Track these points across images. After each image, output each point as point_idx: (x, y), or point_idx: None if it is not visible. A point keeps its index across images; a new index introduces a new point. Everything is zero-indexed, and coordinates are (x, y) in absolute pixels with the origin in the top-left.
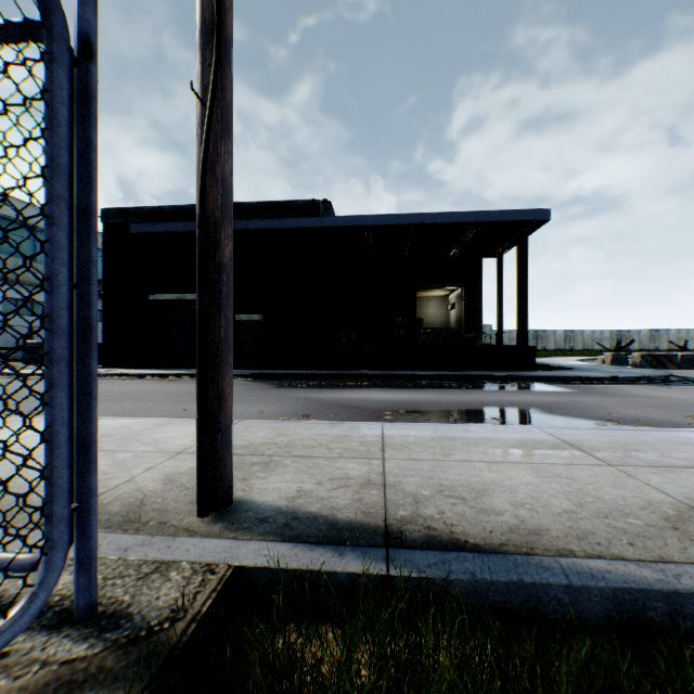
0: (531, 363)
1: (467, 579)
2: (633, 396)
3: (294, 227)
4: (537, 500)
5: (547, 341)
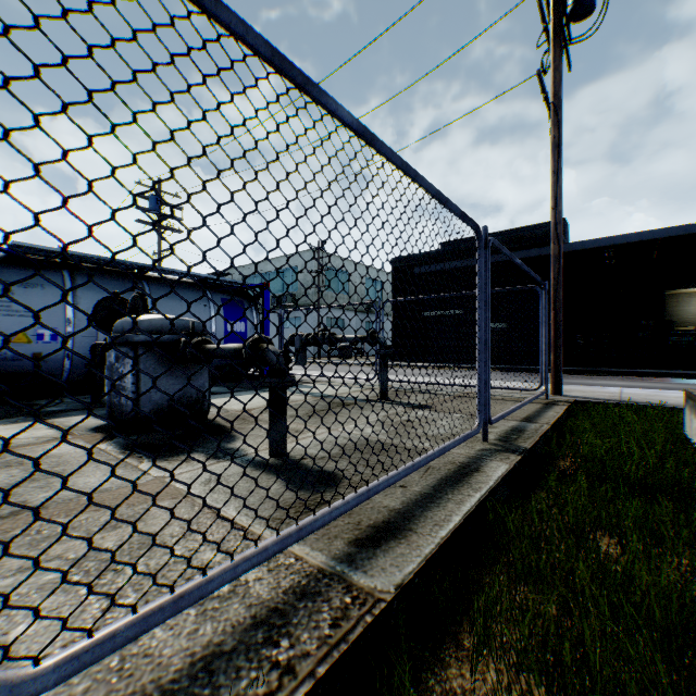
0: None
1: (644, 405)
2: None
3: (536, 255)
4: None
5: None
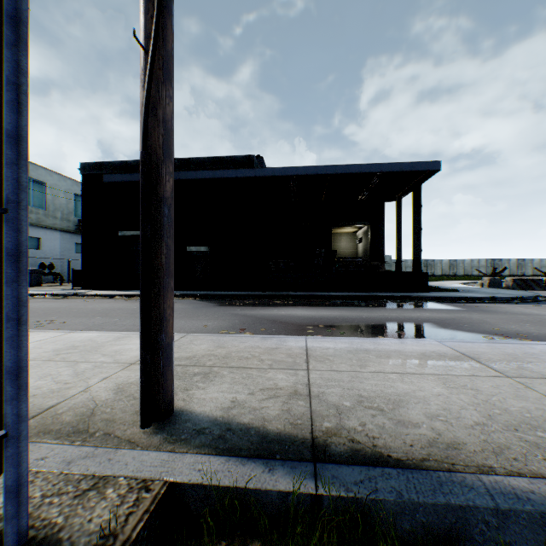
0: (425, 286)
1: (395, 500)
2: (511, 313)
3: (233, 176)
4: (449, 411)
5: (435, 268)
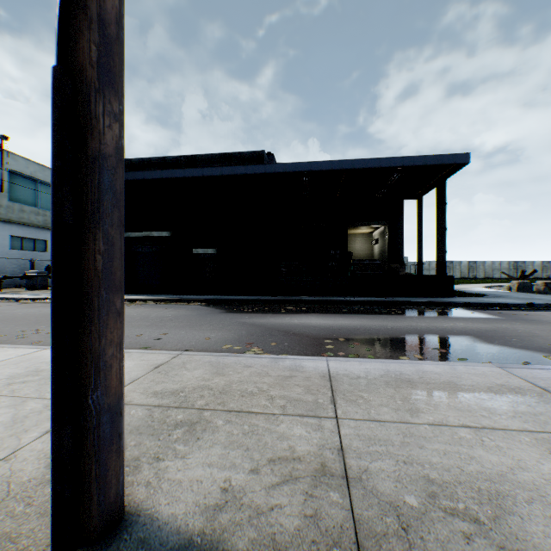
0: (450, 290)
1: None
2: None
3: (242, 173)
4: None
5: (453, 270)
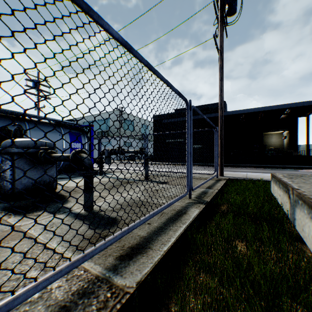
0: None
1: (255, 180)
2: None
3: (214, 116)
4: None
5: None
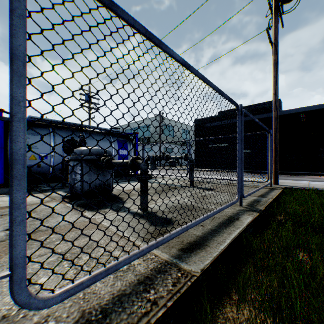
0: None
1: (321, 190)
2: None
3: (265, 117)
4: None
5: None
